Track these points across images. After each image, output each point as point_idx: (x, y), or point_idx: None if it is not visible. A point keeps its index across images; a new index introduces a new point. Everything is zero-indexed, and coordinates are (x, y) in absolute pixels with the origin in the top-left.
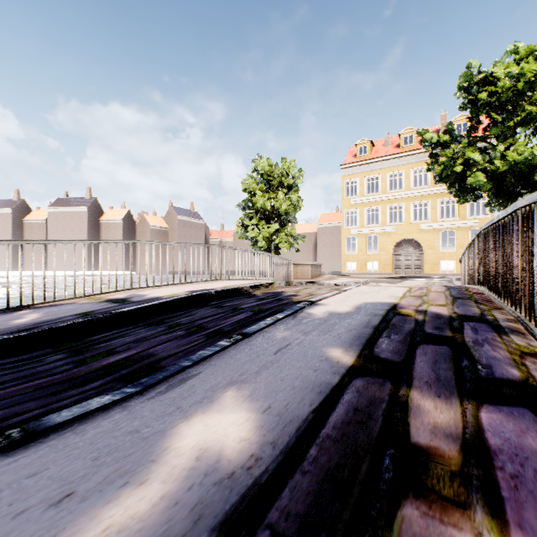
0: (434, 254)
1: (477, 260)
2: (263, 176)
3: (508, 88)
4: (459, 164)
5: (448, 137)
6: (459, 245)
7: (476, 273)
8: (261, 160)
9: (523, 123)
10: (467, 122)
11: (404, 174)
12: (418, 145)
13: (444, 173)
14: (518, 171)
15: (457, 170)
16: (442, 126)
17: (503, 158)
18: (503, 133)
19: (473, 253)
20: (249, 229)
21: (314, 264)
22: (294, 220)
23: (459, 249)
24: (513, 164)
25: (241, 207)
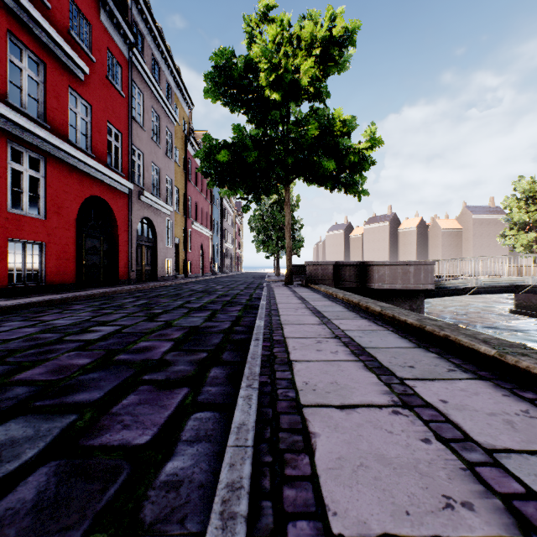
0: None
1: None
2: (523, 193)
3: None
4: None
5: None
6: None
7: None
8: (520, 182)
9: None
10: None
11: None
12: None
13: None
14: None
15: None
16: None
17: None
18: None
19: None
20: (506, 239)
21: None
22: None
23: None
24: None
25: (504, 220)
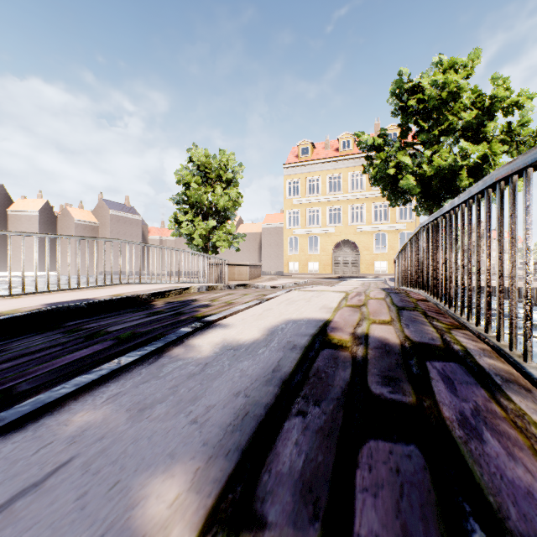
0: (369, 255)
1: (416, 261)
2: (199, 168)
3: (434, 97)
4: (392, 166)
5: (382, 141)
6: (390, 247)
7: (414, 275)
8: (197, 150)
9: (446, 132)
10: (397, 133)
11: (343, 178)
12: (355, 150)
13: (378, 175)
14: (442, 176)
15: (390, 173)
16: (376, 134)
17: (430, 163)
18: (429, 140)
19: (411, 253)
20: (183, 225)
21: (253, 264)
22: (234, 217)
23: (390, 251)
24: (439, 170)
25: (175, 201)
